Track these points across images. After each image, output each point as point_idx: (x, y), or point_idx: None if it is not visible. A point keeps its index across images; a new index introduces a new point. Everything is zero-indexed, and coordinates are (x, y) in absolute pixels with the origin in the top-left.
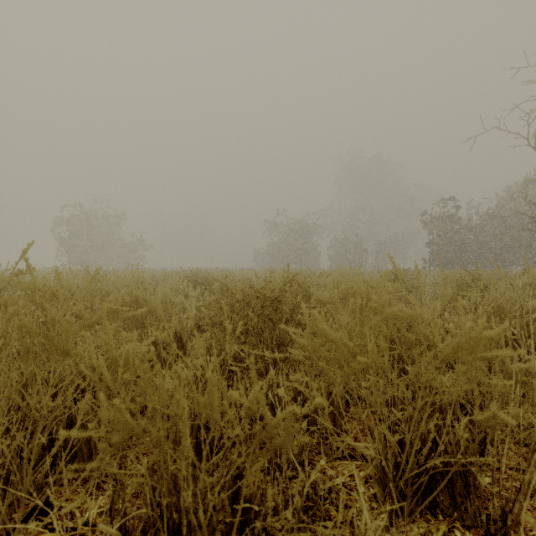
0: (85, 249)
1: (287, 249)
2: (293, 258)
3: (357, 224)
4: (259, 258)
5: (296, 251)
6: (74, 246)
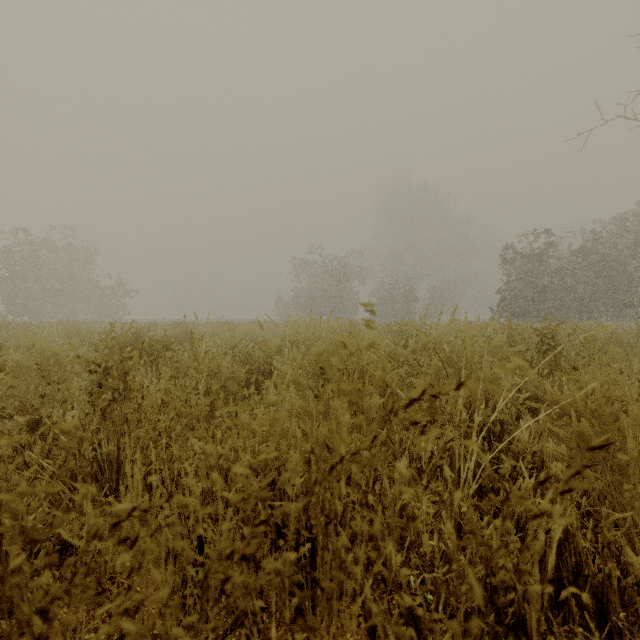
0: (32, 294)
1: (316, 296)
2: (324, 307)
3: (401, 266)
4: (280, 307)
5: (327, 299)
6: (15, 289)
